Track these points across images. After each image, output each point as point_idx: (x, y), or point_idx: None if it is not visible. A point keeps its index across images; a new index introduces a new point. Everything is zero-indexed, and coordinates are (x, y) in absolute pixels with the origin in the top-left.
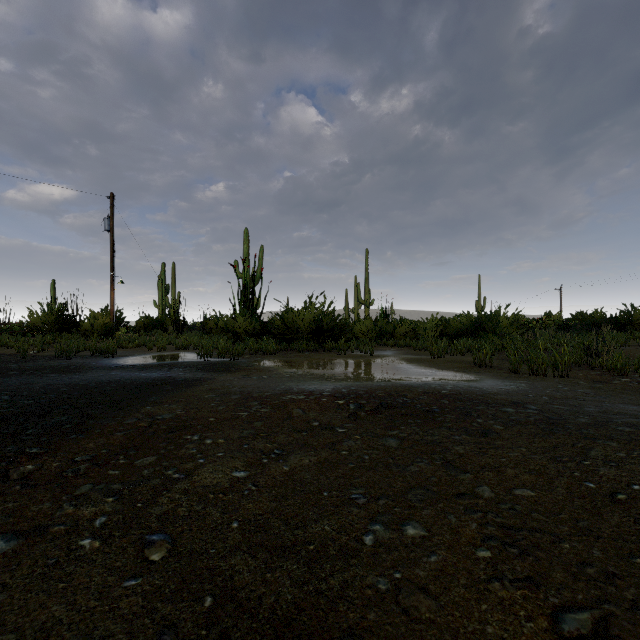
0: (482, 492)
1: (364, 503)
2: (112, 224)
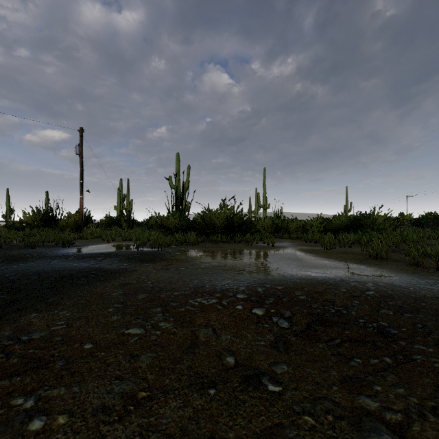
0: None
1: None
2: (81, 150)
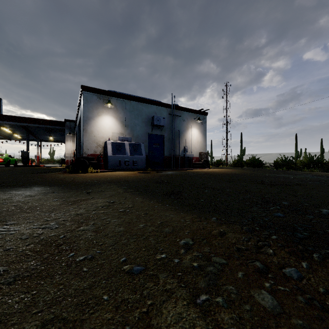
0: None
1: None
2: None
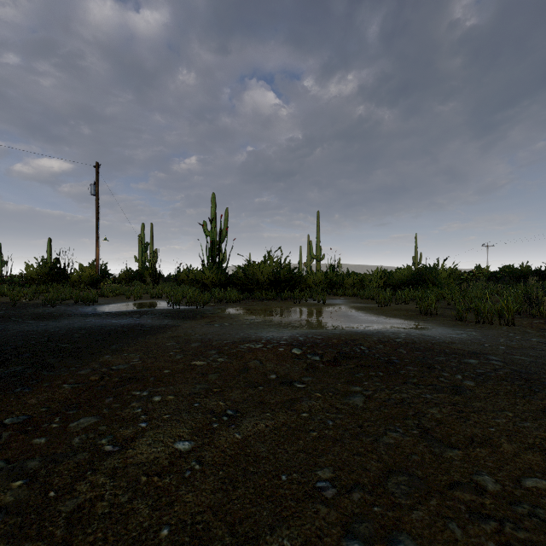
0: (483, 482)
1: (333, 497)
2: (97, 189)
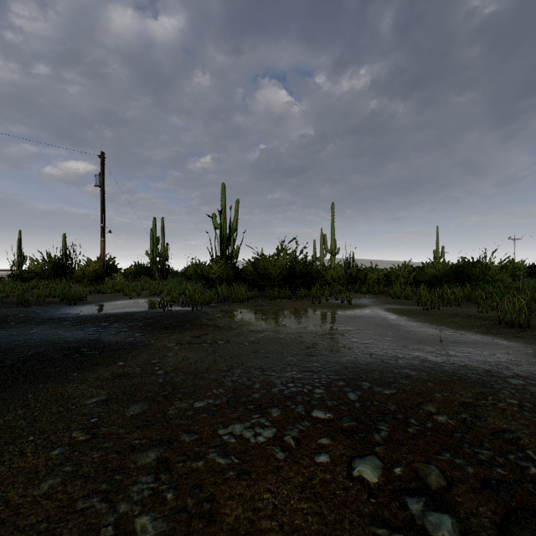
0: None
1: None
2: (102, 180)
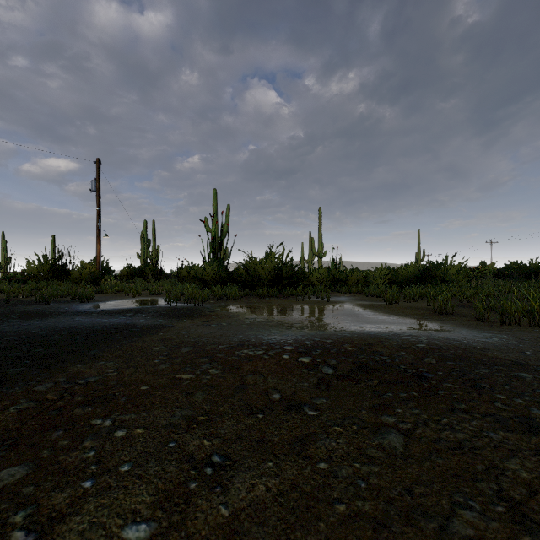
0: None
1: None
2: (98, 185)
